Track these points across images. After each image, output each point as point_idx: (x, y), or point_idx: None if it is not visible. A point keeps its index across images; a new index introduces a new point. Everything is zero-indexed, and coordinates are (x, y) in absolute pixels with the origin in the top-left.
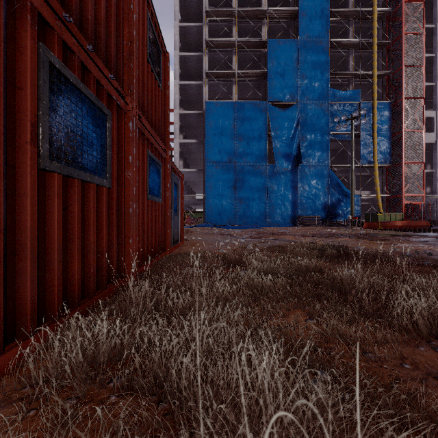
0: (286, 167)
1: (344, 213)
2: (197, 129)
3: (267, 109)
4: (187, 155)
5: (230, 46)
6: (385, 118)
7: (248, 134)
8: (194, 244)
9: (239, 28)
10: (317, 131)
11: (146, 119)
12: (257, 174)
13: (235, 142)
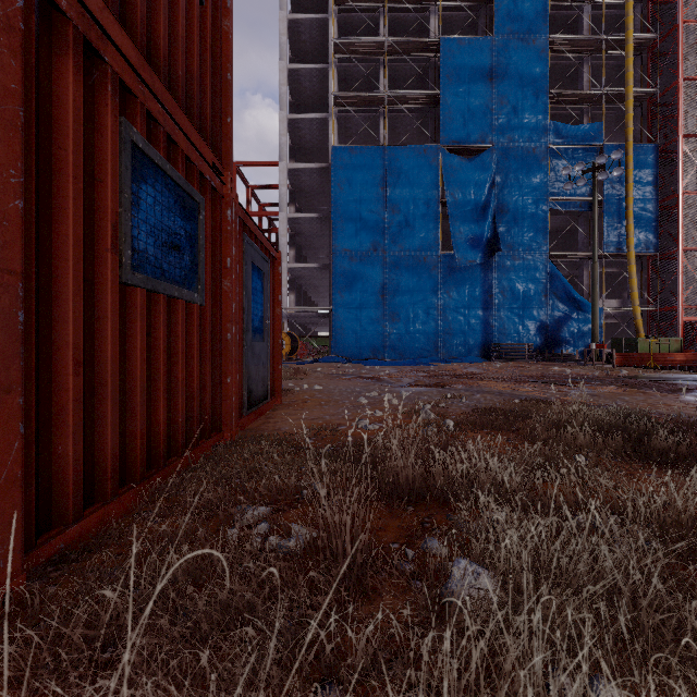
0: (473, 258)
1: (575, 338)
2: (319, 196)
3: (439, 158)
4: (302, 241)
5: (376, 51)
6: (648, 171)
7: (407, 202)
8: (304, 403)
9: (391, 21)
10: (528, 196)
11: (117, 15)
12: (422, 272)
13: (383, 215)
